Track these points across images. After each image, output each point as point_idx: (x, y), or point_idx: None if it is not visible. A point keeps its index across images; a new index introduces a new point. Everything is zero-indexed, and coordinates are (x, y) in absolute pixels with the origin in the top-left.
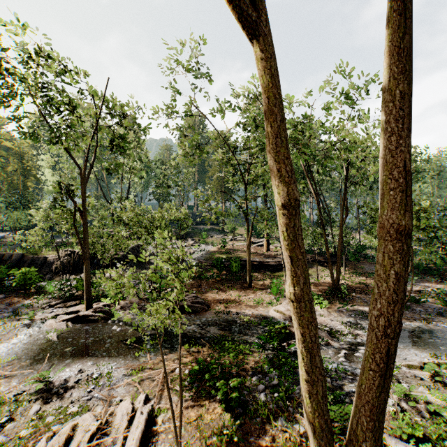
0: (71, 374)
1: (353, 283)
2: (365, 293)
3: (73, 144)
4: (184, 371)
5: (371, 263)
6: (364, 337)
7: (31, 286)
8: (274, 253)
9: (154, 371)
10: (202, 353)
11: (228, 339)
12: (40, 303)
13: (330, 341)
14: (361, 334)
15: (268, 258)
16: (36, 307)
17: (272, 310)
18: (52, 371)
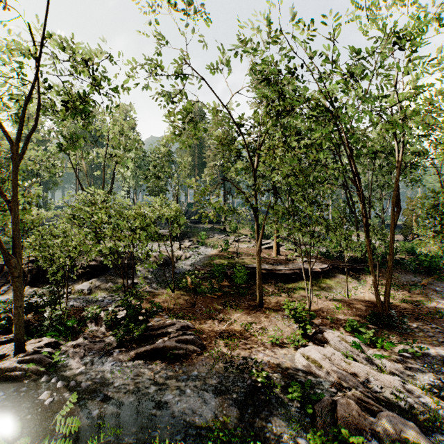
0: None
1: (397, 302)
2: (422, 320)
3: None
4: None
5: (406, 271)
6: None
7: None
8: (286, 258)
9: None
10: None
11: (232, 439)
12: None
13: None
14: None
15: (280, 264)
16: None
17: (298, 355)
18: None
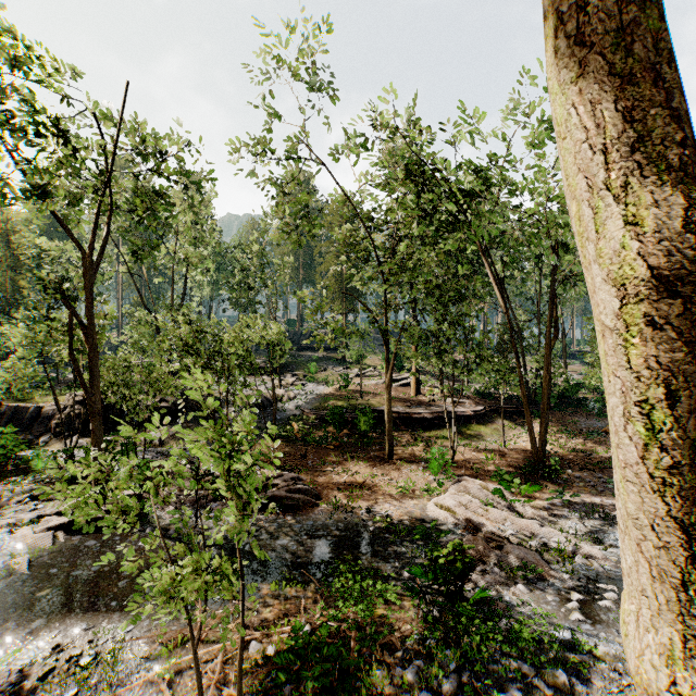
0: (37, 656)
1: (565, 451)
2: (589, 470)
3: (67, 204)
4: (267, 647)
5: (589, 415)
6: (607, 561)
7: (6, 458)
8: (428, 397)
9: (205, 651)
10: (303, 601)
11: (353, 569)
12: (18, 491)
13: (545, 571)
14: (600, 554)
15: (419, 406)
16: (8, 500)
17: (431, 504)
18: (0, 649)
